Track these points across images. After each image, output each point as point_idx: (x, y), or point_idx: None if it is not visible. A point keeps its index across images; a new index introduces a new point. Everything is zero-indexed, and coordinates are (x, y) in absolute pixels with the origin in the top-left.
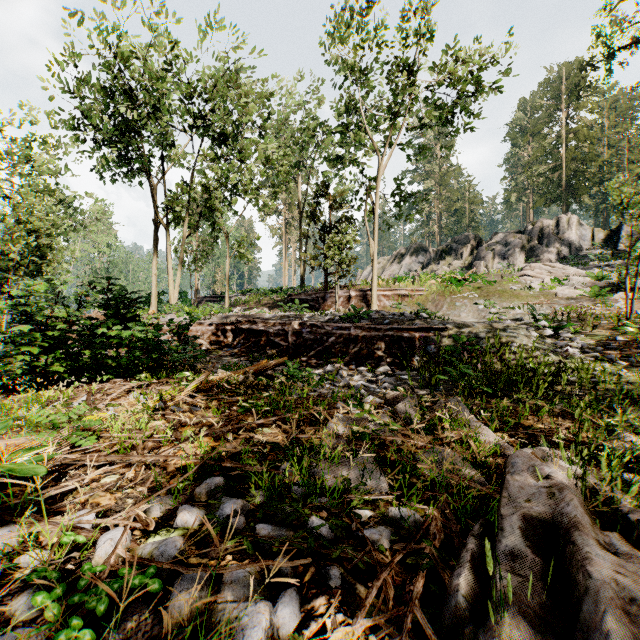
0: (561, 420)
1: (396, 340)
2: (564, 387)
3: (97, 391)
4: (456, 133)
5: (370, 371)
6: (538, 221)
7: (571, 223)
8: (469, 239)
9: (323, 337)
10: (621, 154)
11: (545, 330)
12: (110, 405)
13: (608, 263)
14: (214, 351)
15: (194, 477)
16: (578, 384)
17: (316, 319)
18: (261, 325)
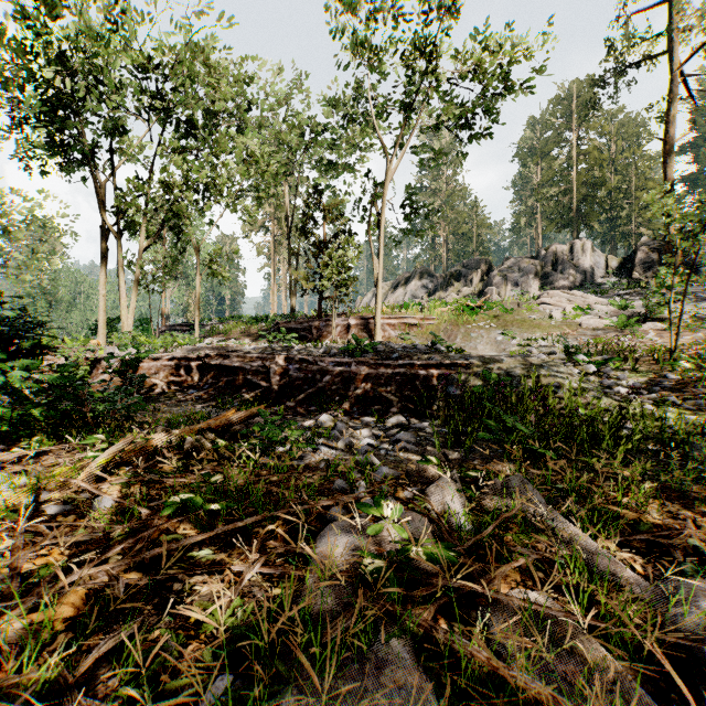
0: (669, 504)
1: (409, 379)
2: (636, 443)
3: None
4: (471, 137)
5: (377, 421)
6: (552, 246)
7: (586, 249)
8: (479, 264)
9: (316, 375)
10: (630, 180)
11: (588, 366)
12: None
13: (628, 291)
14: (172, 394)
15: None
16: (657, 440)
17: (307, 352)
18: (235, 360)
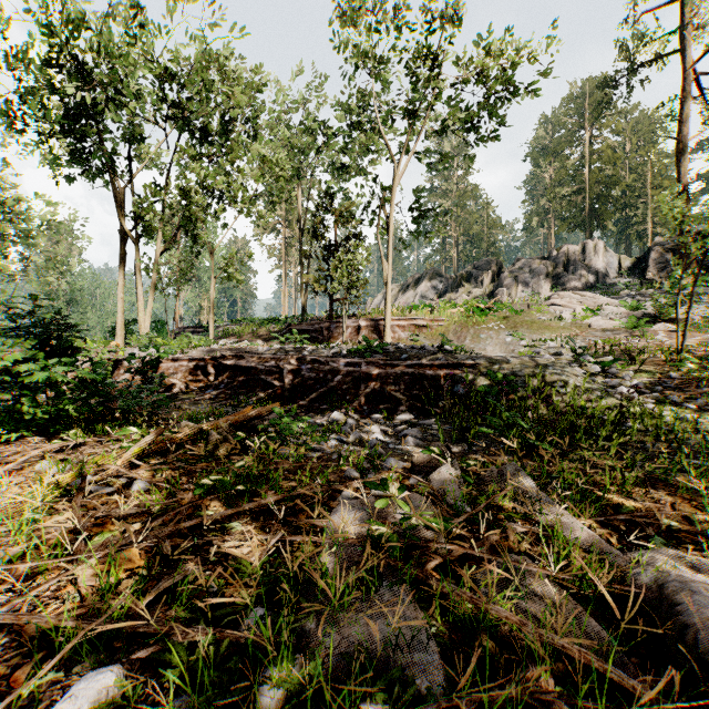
0: (654, 491)
1: (417, 379)
2: (633, 439)
3: None
4: (481, 140)
5: (386, 419)
6: (563, 246)
7: (598, 249)
8: (490, 265)
9: (327, 375)
10: (645, 179)
11: (592, 366)
12: None
13: (640, 292)
14: (189, 393)
15: (71, 656)
16: (652, 436)
17: (319, 353)
18: (250, 360)
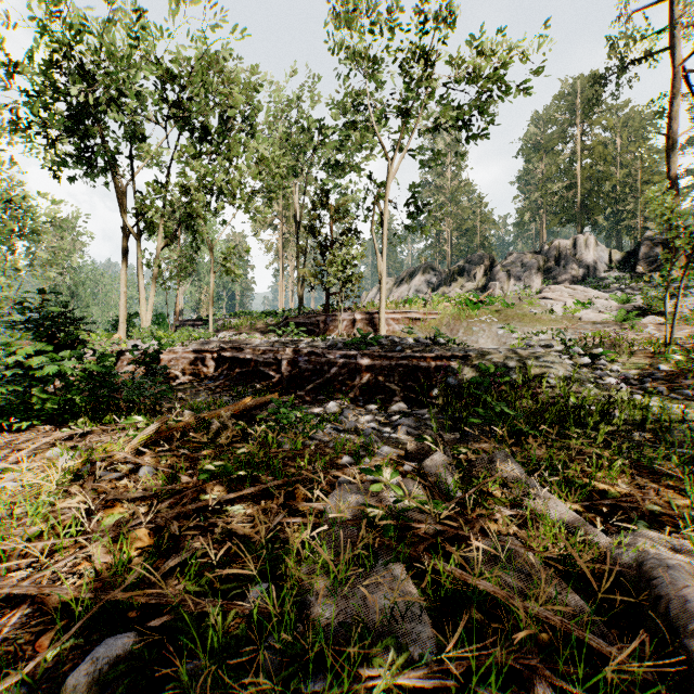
0: (639, 478)
1: (411, 370)
2: (620, 428)
3: (7, 445)
4: (473, 137)
5: (381, 409)
6: (555, 241)
7: (589, 244)
8: (483, 259)
9: (324, 367)
10: (635, 174)
11: (582, 358)
12: (8, 471)
13: (630, 286)
14: (190, 384)
15: (89, 625)
16: (639, 425)
17: (315, 345)
18: (249, 353)
